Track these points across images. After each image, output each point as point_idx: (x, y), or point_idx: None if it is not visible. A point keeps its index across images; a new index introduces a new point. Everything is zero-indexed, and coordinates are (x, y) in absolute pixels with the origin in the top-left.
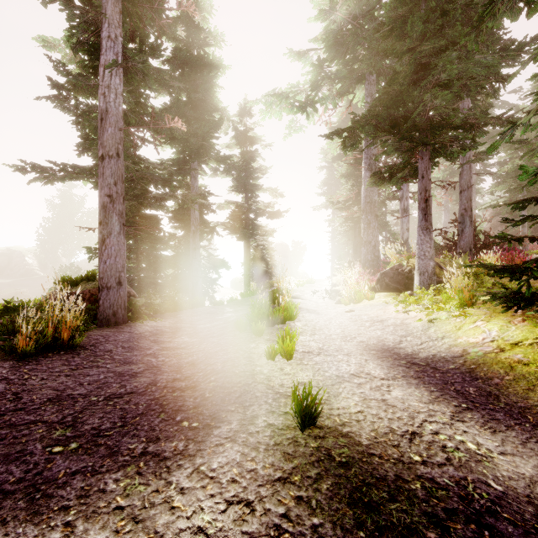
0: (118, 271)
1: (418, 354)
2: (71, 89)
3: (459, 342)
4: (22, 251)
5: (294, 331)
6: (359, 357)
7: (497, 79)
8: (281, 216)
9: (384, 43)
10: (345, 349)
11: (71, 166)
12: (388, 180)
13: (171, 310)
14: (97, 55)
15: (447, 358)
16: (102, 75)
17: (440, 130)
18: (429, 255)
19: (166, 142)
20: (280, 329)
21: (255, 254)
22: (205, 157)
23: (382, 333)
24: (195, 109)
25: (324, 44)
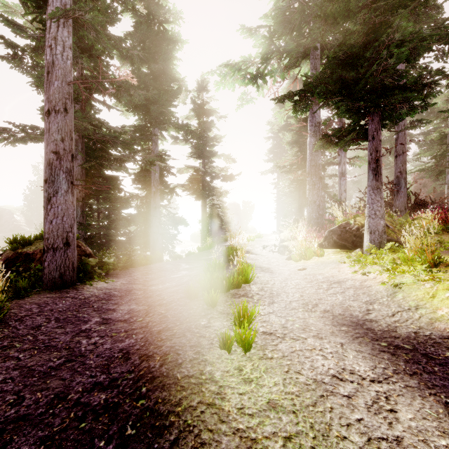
0: (66, 232)
1: (395, 330)
2: (30, 52)
3: (440, 315)
4: (11, 210)
5: (250, 298)
6: (332, 340)
7: (446, 41)
8: (233, 179)
9: (337, 3)
10: (311, 325)
11: (30, 128)
12: (335, 143)
13: (129, 267)
14: (46, 8)
15: (435, 339)
16: (48, 26)
17: (391, 91)
18: (379, 214)
19: (128, 110)
20: (235, 295)
21: (211, 212)
22: (165, 124)
23: (344, 298)
24: (155, 80)
25: (274, 20)
